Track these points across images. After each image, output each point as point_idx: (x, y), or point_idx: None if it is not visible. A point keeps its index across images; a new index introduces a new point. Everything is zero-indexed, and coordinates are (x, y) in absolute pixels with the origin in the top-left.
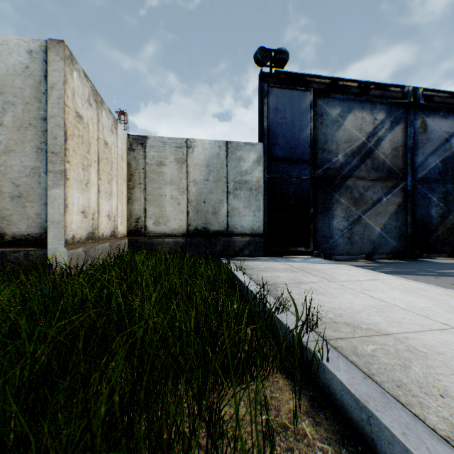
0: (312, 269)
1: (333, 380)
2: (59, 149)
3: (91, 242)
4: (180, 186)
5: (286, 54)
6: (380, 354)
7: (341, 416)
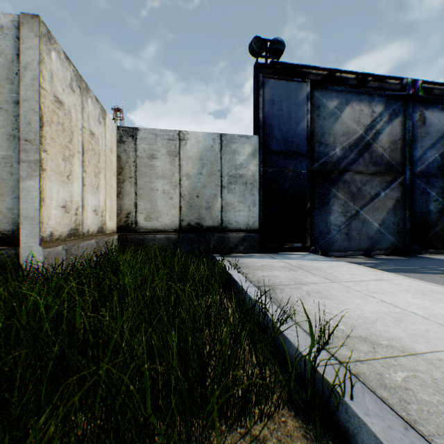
0: (311, 268)
1: (361, 429)
2: (34, 136)
3: (74, 239)
4: (172, 180)
5: (282, 45)
6: (415, 385)
7: None
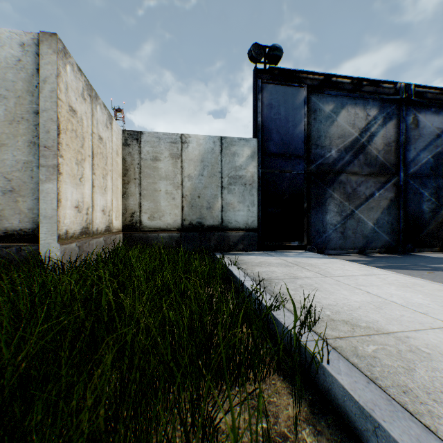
0: (306, 264)
1: (334, 384)
2: (52, 143)
3: (85, 237)
4: (175, 181)
5: (280, 51)
6: (382, 355)
7: (343, 423)
